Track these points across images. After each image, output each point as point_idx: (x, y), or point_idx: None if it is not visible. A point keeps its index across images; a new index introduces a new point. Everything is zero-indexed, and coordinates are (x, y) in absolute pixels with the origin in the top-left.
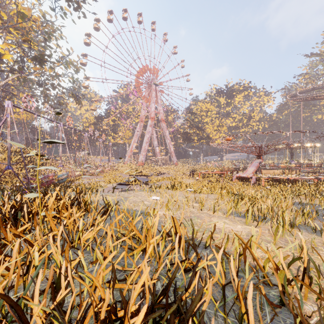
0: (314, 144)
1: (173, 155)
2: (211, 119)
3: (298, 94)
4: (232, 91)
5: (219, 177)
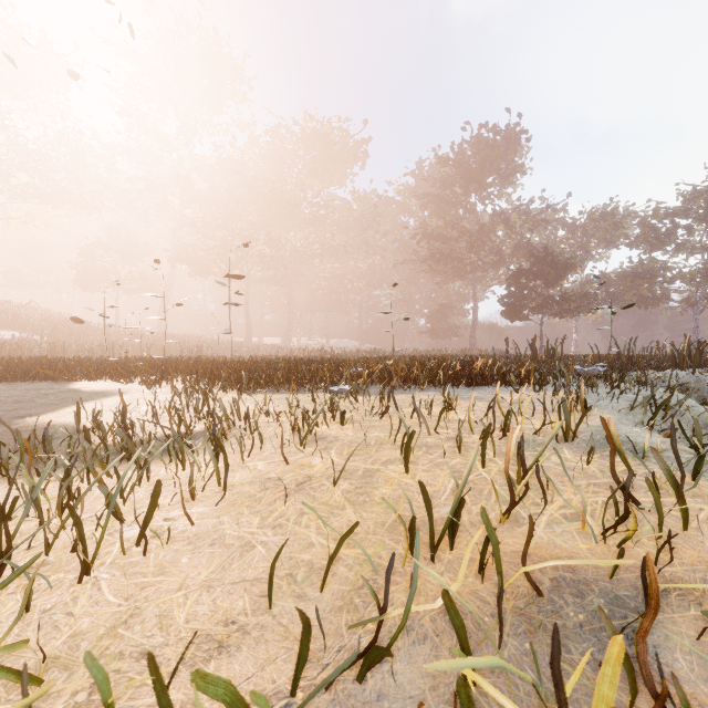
0: None
1: None
2: None
3: None
4: None
5: None
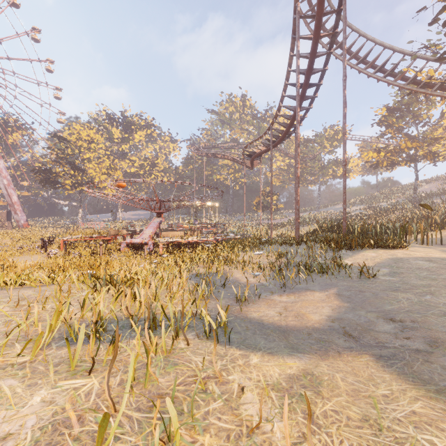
0: (214, 203)
1: (19, 210)
2: (99, 157)
3: (202, 148)
4: (131, 124)
5: (97, 246)
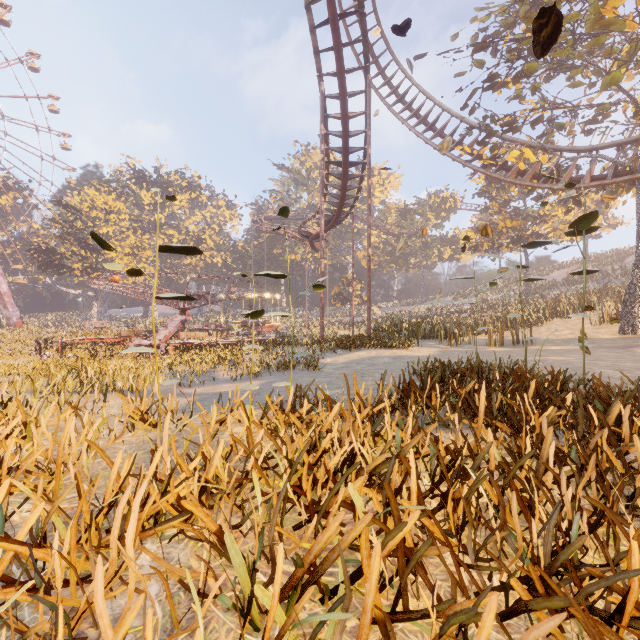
0: (274, 295)
1: (10, 303)
2: (122, 230)
3: (263, 220)
4: (167, 185)
5: (96, 348)
